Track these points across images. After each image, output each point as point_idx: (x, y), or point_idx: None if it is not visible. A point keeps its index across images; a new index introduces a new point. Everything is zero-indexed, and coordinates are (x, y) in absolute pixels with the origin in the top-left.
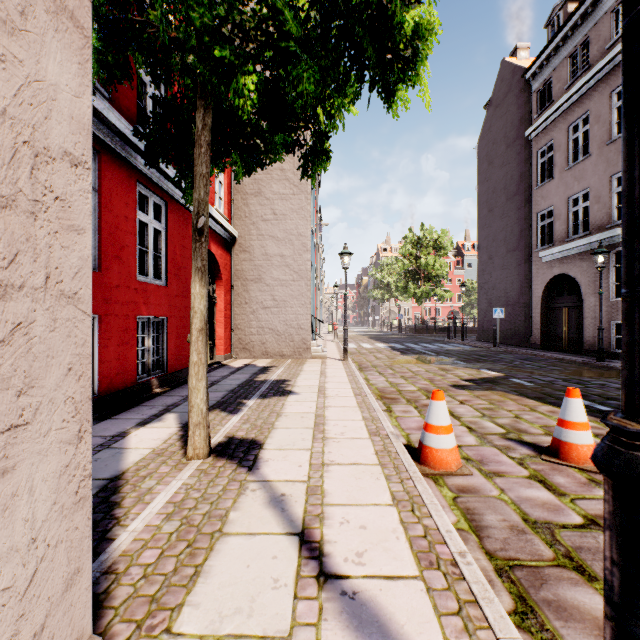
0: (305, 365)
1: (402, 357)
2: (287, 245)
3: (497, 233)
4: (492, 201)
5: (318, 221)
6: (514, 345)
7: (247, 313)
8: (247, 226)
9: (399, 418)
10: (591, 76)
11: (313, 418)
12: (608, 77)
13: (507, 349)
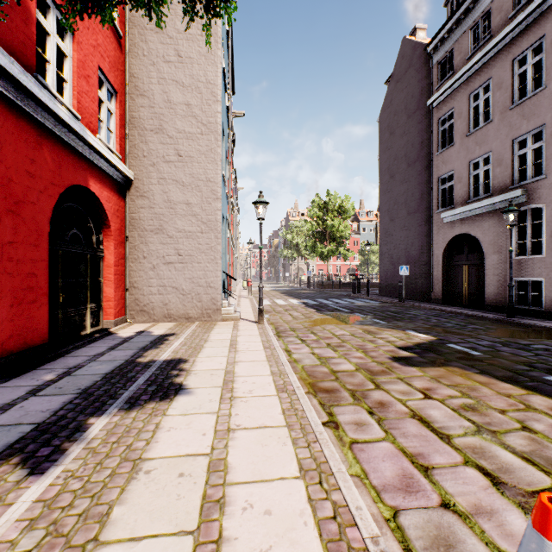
0: (213, 331)
1: (319, 316)
2: (194, 191)
3: (398, 197)
4: (393, 168)
5: (233, 182)
6: (416, 300)
7: (145, 269)
8: (145, 167)
9: (357, 448)
10: (494, 44)
11: (202, 478)
12: (511, 45)
13: (414, 304)
